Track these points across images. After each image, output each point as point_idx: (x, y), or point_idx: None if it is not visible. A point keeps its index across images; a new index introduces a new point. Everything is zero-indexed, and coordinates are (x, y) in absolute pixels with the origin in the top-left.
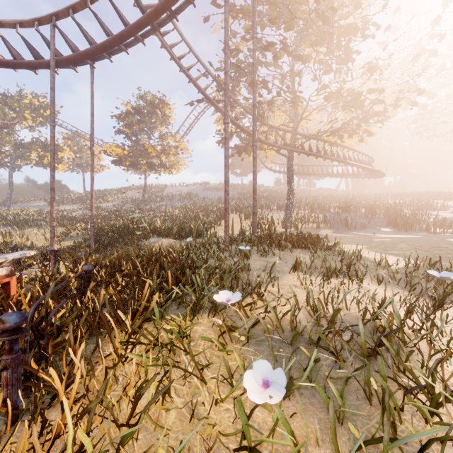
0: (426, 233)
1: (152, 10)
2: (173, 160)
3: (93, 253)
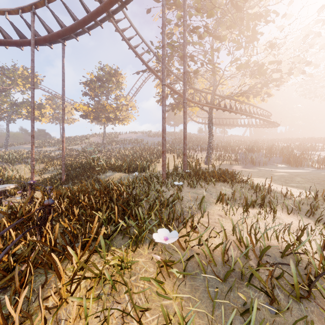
0: (312, 169)
1: (107, 0)
2: (124, 114)
3: (63, 183)
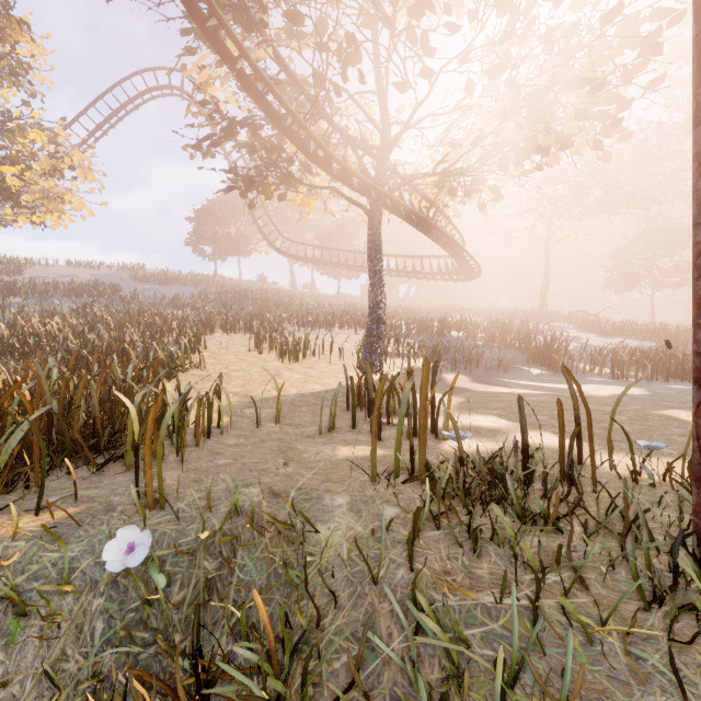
0: (602, 378)
1: None
2: (43, 187)
3: None
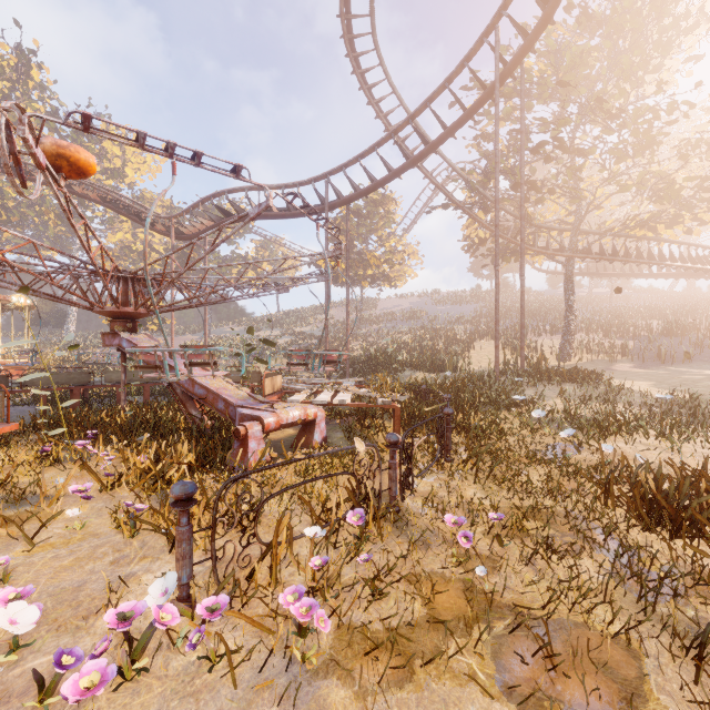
0: None
1: (416, 156)
2: (398, 270)
3: None
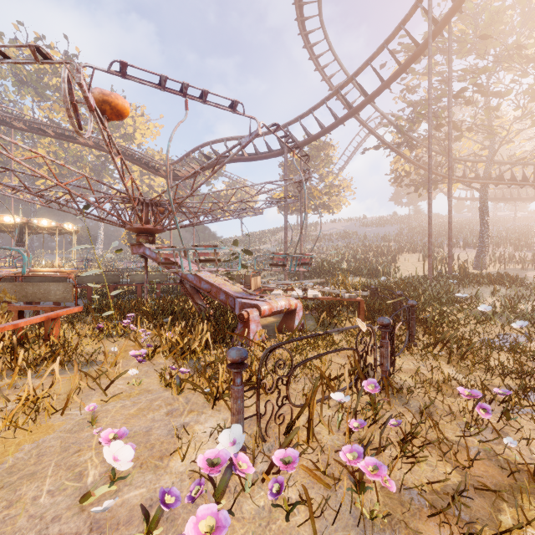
0: None
1: (358, 106)
2: (335, 200)
3: None
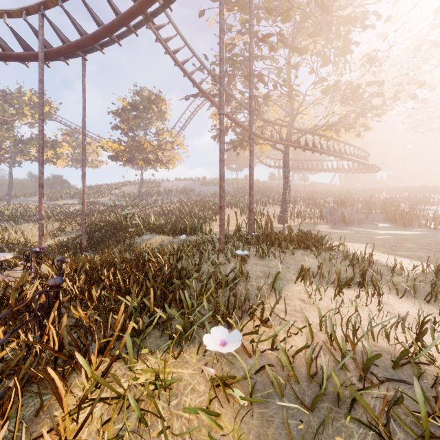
0: (426, 229)
1: None
2: (169, 155)
3: (84, 250)
